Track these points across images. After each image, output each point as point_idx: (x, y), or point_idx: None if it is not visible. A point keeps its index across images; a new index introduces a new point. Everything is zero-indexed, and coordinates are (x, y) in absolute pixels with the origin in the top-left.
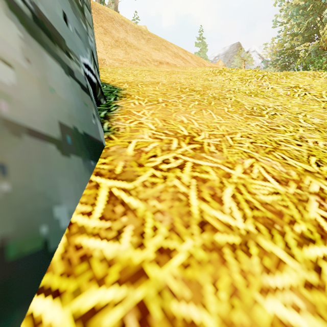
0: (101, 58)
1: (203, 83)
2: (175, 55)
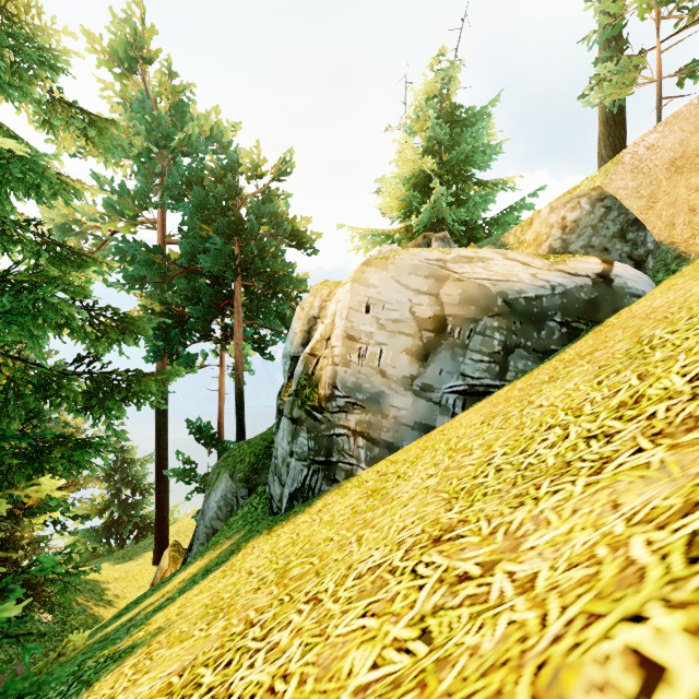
0: None
1: None
2: None
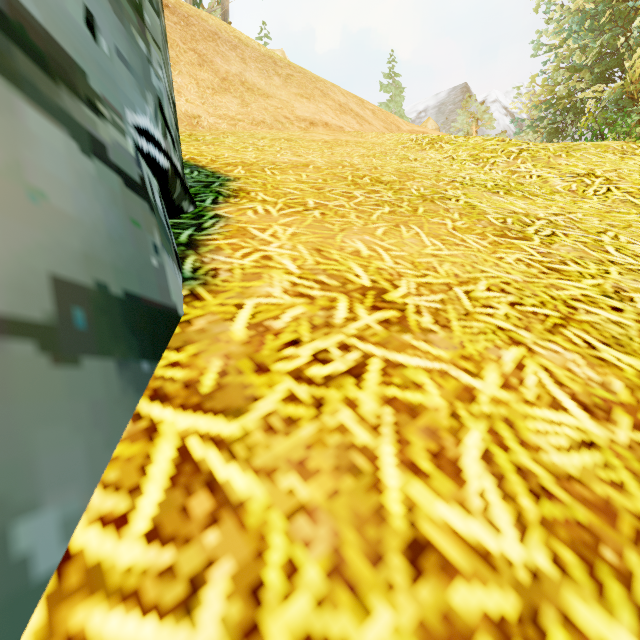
0: (193, 114)
1: (398, 165)
2: (341, 108)
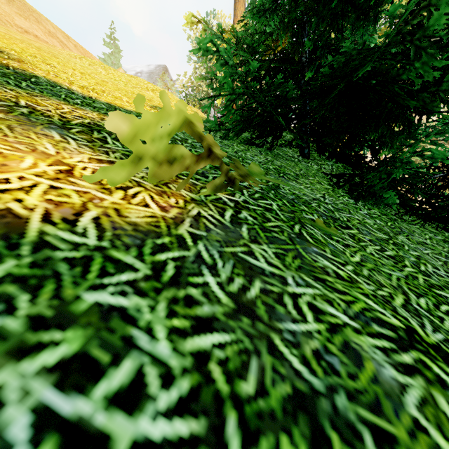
0: None
1: (53, 52)
2: (50, 34)
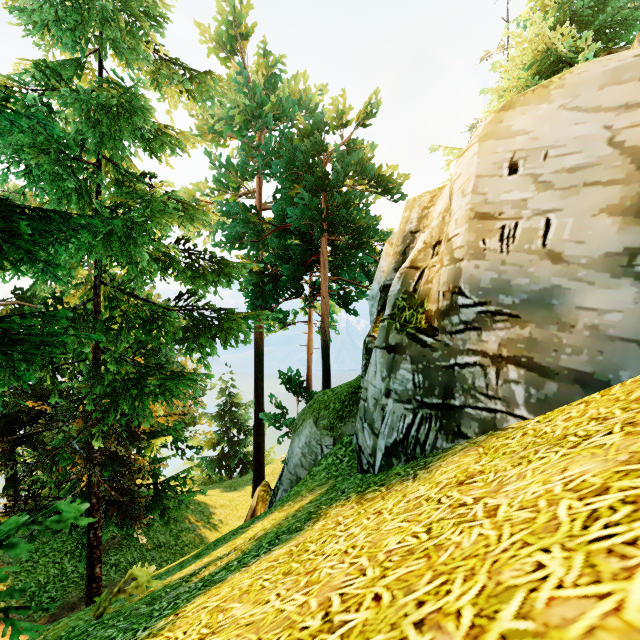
0: None
1: None
2: None
